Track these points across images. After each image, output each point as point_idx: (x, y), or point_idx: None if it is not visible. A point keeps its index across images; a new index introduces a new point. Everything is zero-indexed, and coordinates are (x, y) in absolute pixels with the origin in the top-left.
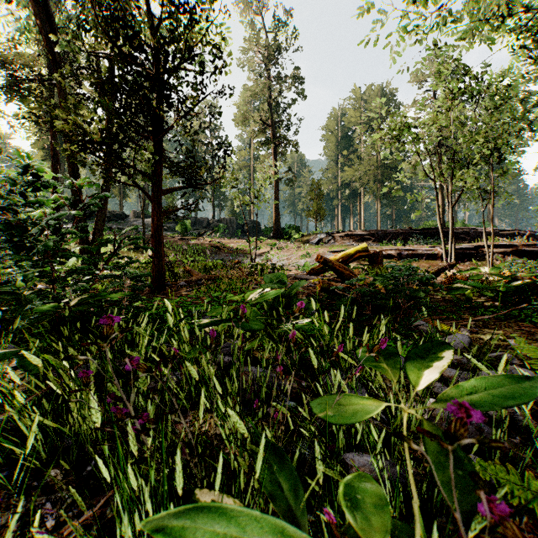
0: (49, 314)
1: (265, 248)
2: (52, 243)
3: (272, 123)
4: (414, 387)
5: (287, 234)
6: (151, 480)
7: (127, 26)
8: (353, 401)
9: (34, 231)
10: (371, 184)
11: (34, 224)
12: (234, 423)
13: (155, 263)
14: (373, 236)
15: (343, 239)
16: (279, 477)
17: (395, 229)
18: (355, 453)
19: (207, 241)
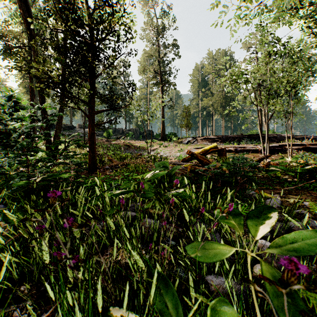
0: (23, 187)
1: (156, 146)
2: (26, 143)
3: (160, 72)
4: (254, 238)
5: (169, 137)
6: (81, 301)
7: (73, 13)
8: (214, 246)
9: (15, 136)
10: (218, 108)
11: (15, 131)
12: (136, 260)
13: (91, 155)
14: (220, 139)
15: (202, 140)
16: (166, 297)
17: (233, 135)
18: (213, 276)
19: (122, 142)
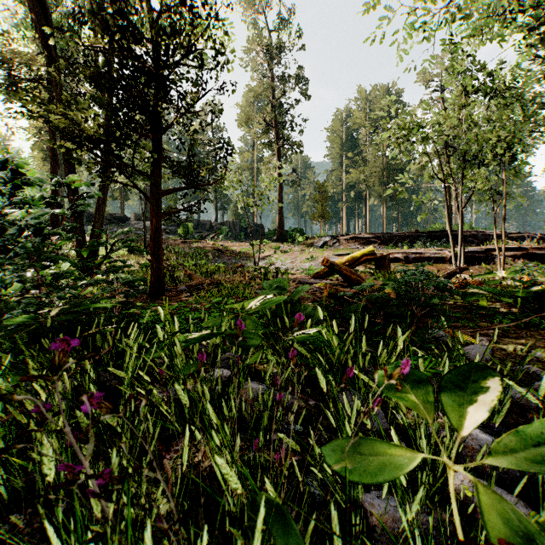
0: (26, 325)
1: (268, 251)
2: (32, 245)
3: (276, 124)
4: (460, 432)
5: (291, 237)
6: None
7: (122, 16)
8: (380, 448)
9: (13, 232)
10: (376, 186)
11: (14, 224)
12: (228, 473)
13: (154, 267)
14: (379, 239)
15: (348, 242)
16: None
17: (401, 232)
18: (374, 494)
19: (209, 244)
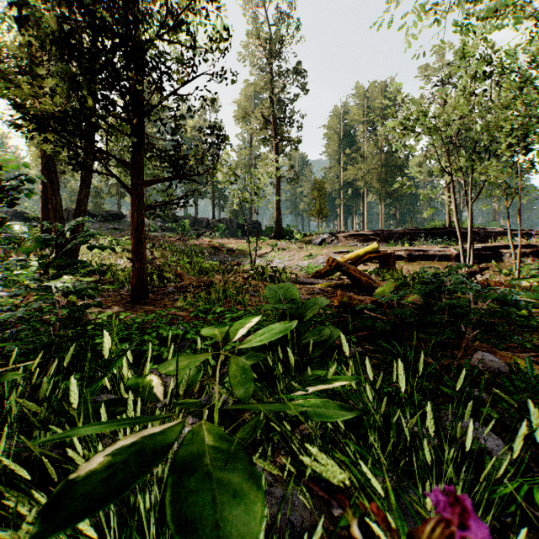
0: None
1: (266, 248)
2: None
3: (273, 119)
4: None
5: (288, 234)
6: None
7: None
8: None
9: None
10: (374, 183)
11: None
12: None
13: (136, 267)
14: (378, 236)
15: (347, 239)
16: None
17: (401, 229)
18: None
19: (206, 241)
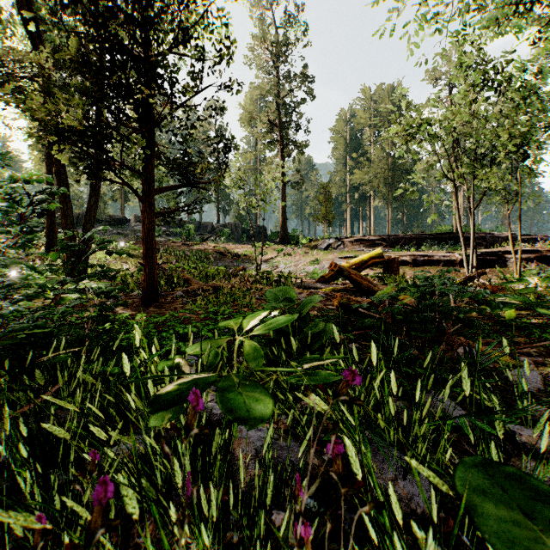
0: None
1: (271, 254)
2: None
3: (279, 123)
4: None
5: (294, 239)
6: None
7: None
8: None
9: None
10: (381, 187)
11: None
12: None
13: (147, 271)
14: (385, 241)
15: (353, 244)
16: None
17: (408, 234)
18: None
19: (210, 247)
